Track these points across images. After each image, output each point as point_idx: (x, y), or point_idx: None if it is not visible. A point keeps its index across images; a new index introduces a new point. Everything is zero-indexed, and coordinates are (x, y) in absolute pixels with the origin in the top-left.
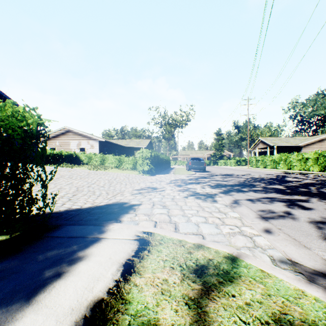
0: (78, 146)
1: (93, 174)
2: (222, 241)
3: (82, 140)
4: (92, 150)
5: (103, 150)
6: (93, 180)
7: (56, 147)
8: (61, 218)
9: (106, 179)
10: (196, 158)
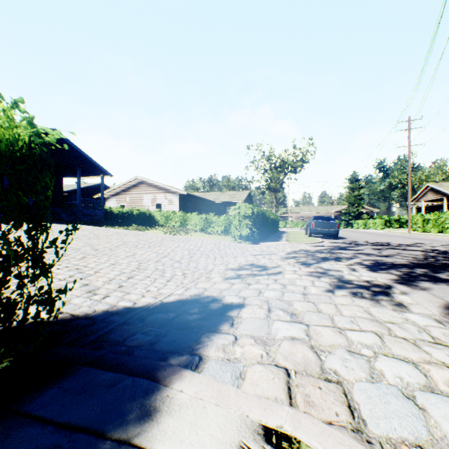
0: (152, 202)
1: (169, 240)
2: None
3: (157, 193)
4: (171, 207)
5: (185, 207)
6: (167, 250)
7: (126, 204)
8: (89, 332)
9: (185, 248)
10: (322, 216)
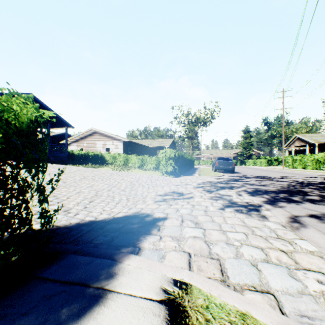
0: (103, 146)
1: (116, 175)
2: (321, 318)
3: (107, 140)
4: (117, 150)
5: (127, 150)
6: (115, 182)
7: (84, 148)
8: (69, 236)
9: (128, 180)
10: (223, 157)
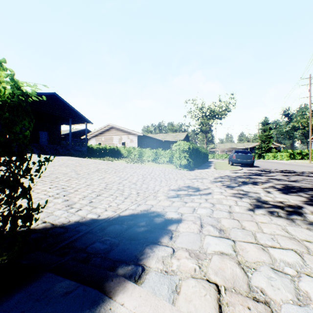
0: (119, 141)
1: (129, 168)
2: None
3: (123, 135)
4: (132, 144)
5: (141, 144)
6: (127, 175)
7: (102, 143)
8: (61, 239)
9: (140, 173)
10: (241, 150)
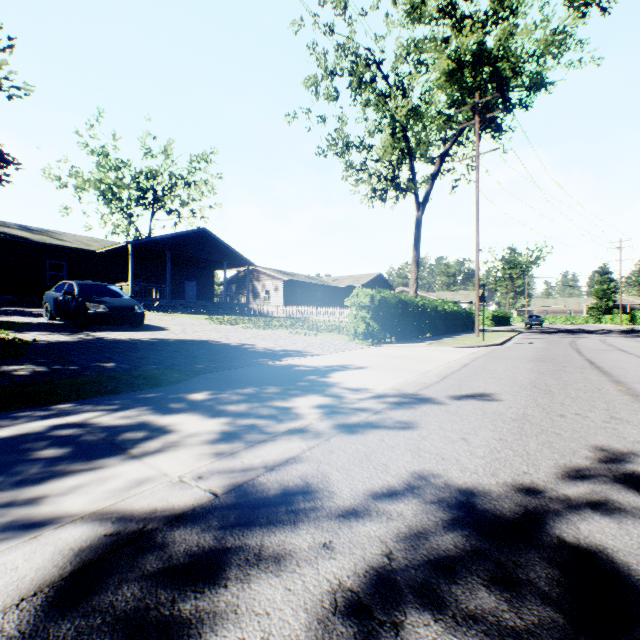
0: None
1: None
2: None
3: None
4: None
5: None
6: None
7: None
8: None
9: None
10: (533, 315)
